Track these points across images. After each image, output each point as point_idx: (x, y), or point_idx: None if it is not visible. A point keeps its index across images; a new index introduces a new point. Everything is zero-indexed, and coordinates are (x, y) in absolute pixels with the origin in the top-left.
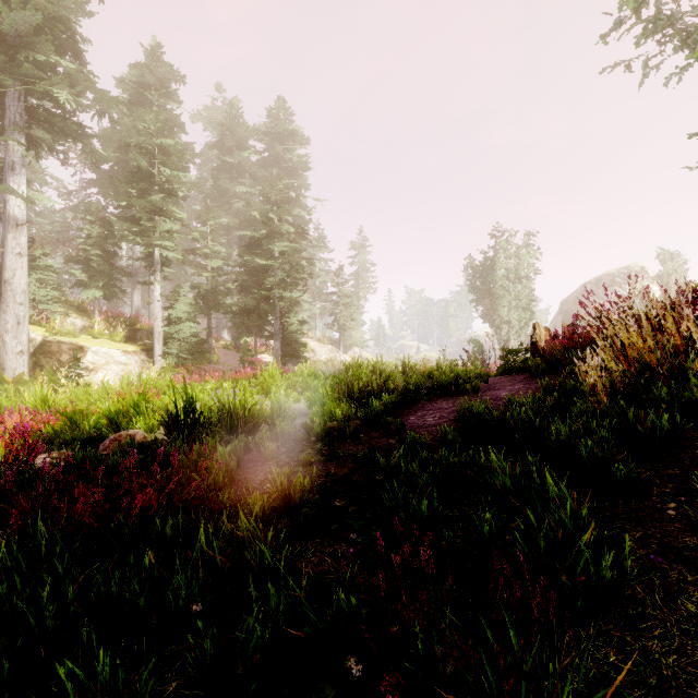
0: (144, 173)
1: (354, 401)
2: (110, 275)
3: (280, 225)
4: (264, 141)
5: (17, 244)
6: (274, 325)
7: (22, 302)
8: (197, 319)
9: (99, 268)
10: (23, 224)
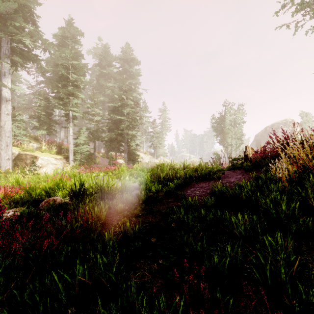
0: (64, 77)
1: (161, 183)
2: (49, 123)
3: (127, 100)
4: (120, 62)
5: (7, 109)
6: (124, 146)
7: (9, 136)
8: (90, 143)
9: (44, 120)
10: (9, 100)
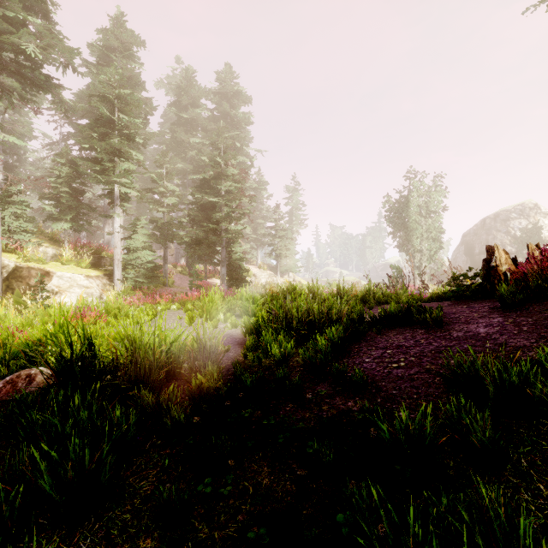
0: (105, 120)
1: (294, 333)
2: (78, 210)
3: (226, 168)
4: (213, 100)
5: None
6: (221, 253)
7: None
8: (162, 249)
9: (68, 204)
10: None
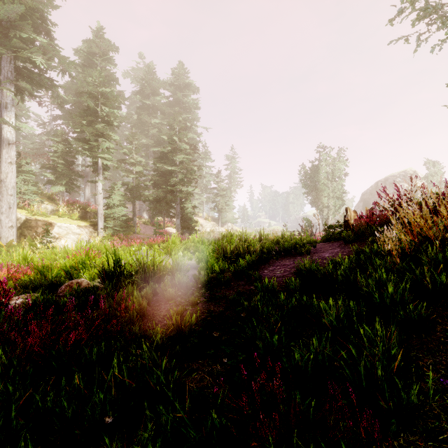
0: (91, 110)
1: (227, 260)
2: (70, 176)
3: (180, 144)
4: (170, 90)
5: (9, 156)
6: (176, 209)
7: (12, 194)
8: (127, 204)
9: (63, 172)
10: (13, 143)
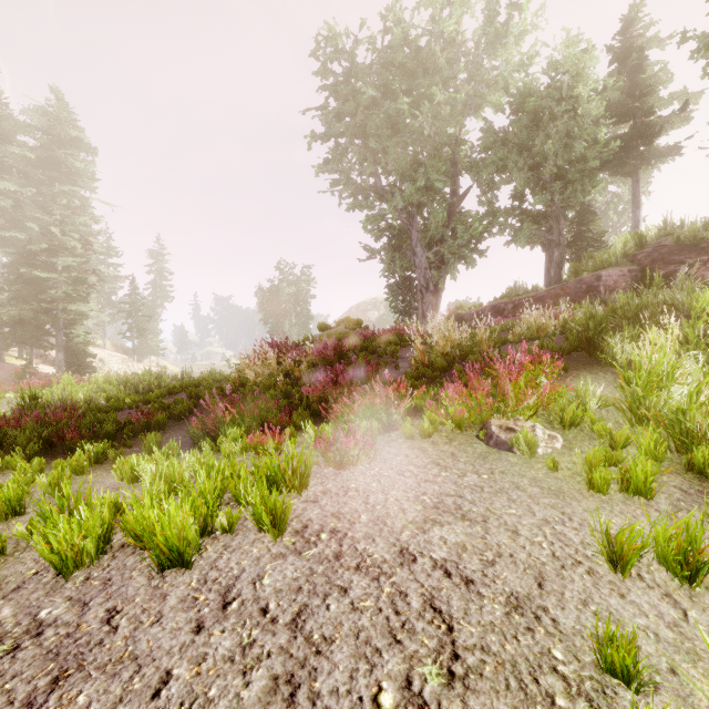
0: None
1: (140, 394)
2: None
3: (65, 239)
4: (39, 140)
5: None
6: (56, 337)
7: None
8: None
9: None
10: None
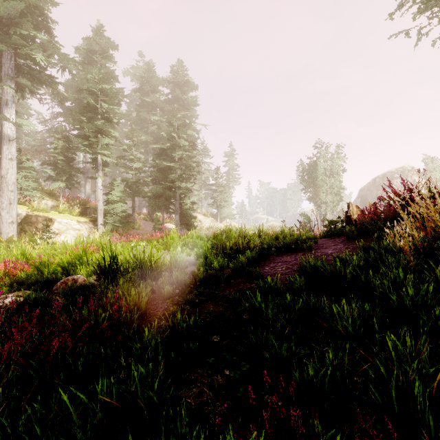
0: (91, 107)
1: (227, 256)
2: (70, 172)
3: (179, 140)
4: (169, 87)
5: (10, 153)
6: (175, 205)
7: (12, 190)
8: (127, 201)
9: (63, 168)
10: (13, 139)
